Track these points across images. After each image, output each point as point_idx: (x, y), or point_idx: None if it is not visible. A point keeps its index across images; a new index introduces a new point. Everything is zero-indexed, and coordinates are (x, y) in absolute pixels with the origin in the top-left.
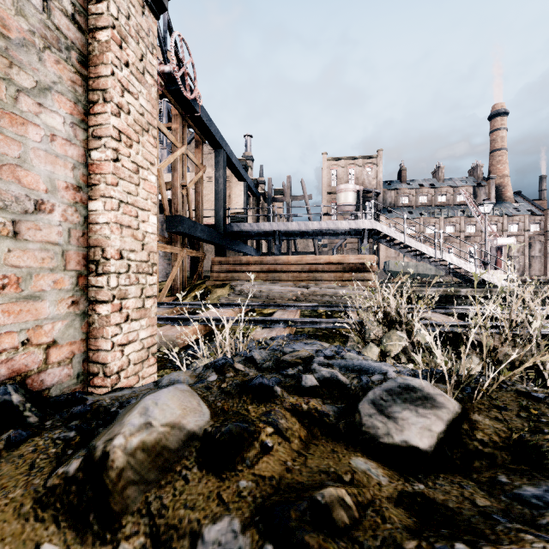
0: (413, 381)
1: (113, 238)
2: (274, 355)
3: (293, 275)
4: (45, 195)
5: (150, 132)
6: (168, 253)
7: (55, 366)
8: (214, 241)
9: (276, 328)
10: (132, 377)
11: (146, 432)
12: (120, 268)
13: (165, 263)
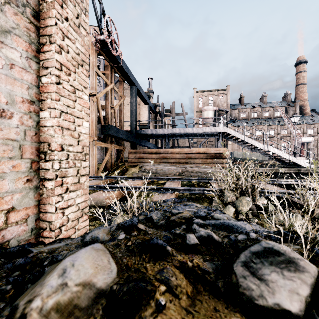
0: (276, 245)
1: (56, 136)
2: (165, 215)
3: (177, 160)
4: (5, 105)
5: (84, 66)
6: (103, 147)
7: (14, 225)
8: (129, 140)
9: (167, 194)
10: (70, 230)
11: (61, 293)
12: (61, 157)
13: (102, 153)
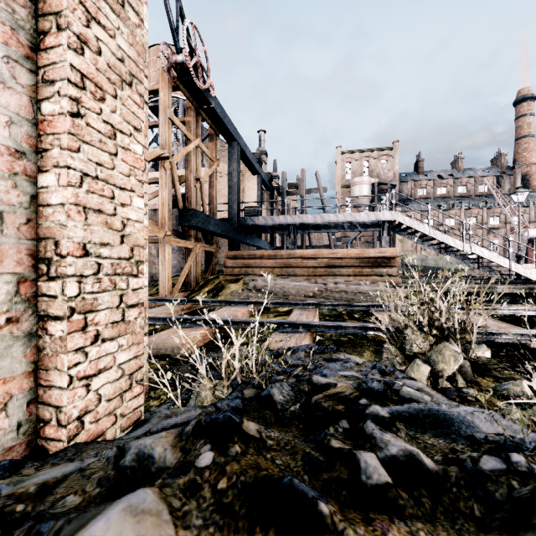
0: None
1: (71, 227)
2: (299, 388)
3: (309, 270)
4: None
5: (134, 87)
6: (183, 247)
7: None
8: (227, 235)
9: (295, 334)
10: (104, 419)
11: None
12: (83, 269)
13: (180, 258)
